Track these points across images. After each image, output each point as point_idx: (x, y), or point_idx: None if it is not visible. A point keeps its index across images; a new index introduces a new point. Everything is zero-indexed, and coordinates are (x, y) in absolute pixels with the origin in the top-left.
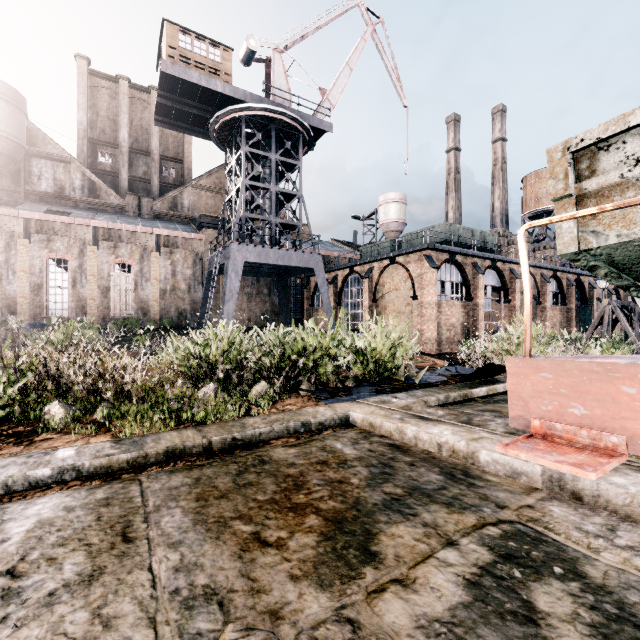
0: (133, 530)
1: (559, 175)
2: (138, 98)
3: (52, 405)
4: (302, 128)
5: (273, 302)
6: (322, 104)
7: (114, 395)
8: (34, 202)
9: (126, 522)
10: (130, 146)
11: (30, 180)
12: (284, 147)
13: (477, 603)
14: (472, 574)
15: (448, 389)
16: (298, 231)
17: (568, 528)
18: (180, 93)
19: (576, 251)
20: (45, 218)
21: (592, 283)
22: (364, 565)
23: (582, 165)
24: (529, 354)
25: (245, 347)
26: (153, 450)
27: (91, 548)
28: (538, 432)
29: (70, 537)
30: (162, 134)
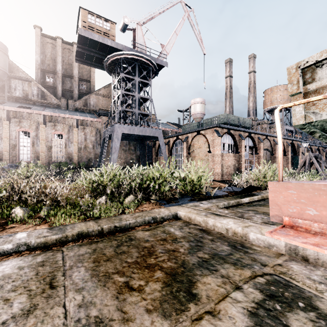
0: (56, 281)
1: (294, 81)
2: (67, 48)
3: (16, 208)
4: (152, 64)
5: (137, 154)
6: (162, 52)
7: (51, 203)
8: (12, 102)
9: (52, 276)
10: (62, 73)
11: (10, 90)
12: (142, 74)
13: (257, 326)
14: (252, 307)
15: (229, 199)
16: (150, 117)
17: (303, 278)
18: (88, 45)
19: (303, 123)
20: (18, 110)
21: (299, 144)
22: (189, 302)
23: (307, 76)
24: (281, 180)
25: (122, 177)
26: (70, 233)
27: (31, 292)
28: (287, 224)
29: (19, 285)
30: (79, 67)
